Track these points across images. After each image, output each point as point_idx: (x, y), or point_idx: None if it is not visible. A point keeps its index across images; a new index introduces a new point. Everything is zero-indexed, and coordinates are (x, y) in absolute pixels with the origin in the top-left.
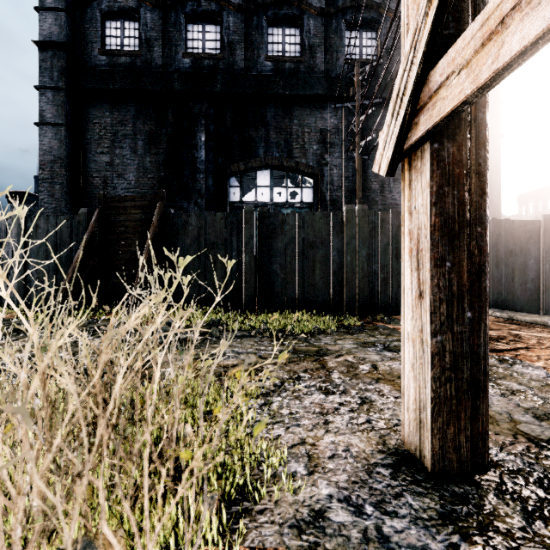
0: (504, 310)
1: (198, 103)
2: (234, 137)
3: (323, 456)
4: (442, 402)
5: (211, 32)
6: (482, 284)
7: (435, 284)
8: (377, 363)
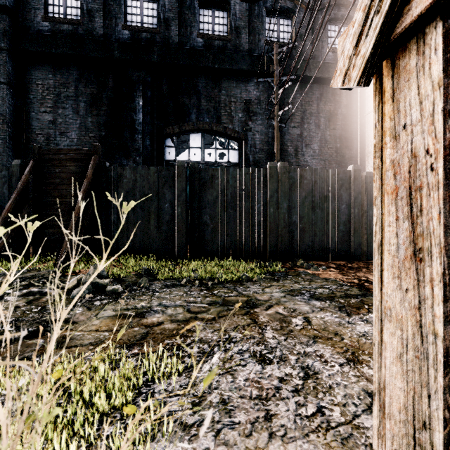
0: None
1: (136, 71)
2: (169, 102)
3: None
4: None
5: (149, 8)
6: None
7: None
8: (309, 315)
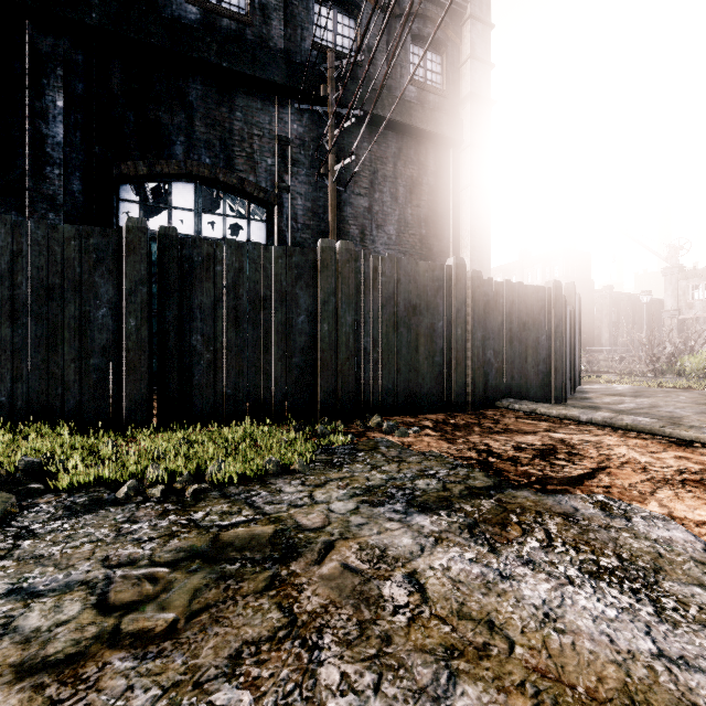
0: (521, 401)
1: (48, 34)
2: (126, 114)
3: None
4: None
5: None
6: None
7: None
8: (416, 563)
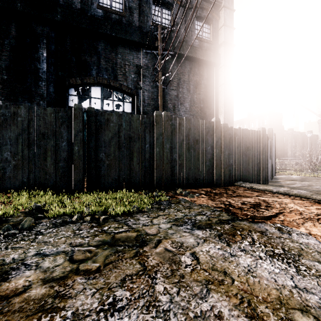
0: (246, 182)
1: (40, 25)
2: (72, 58)
3: None
4: None
5: None
6: None
7: None
8: (195, 249)
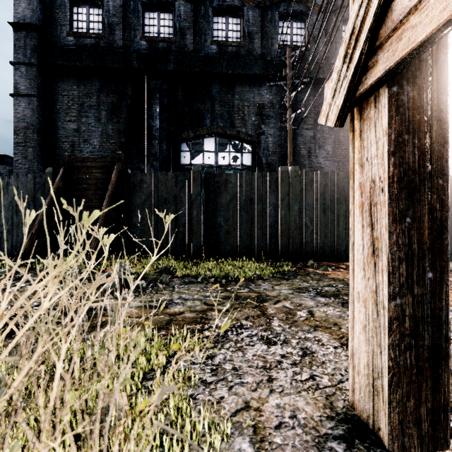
0: None
1: (153, 79)
2: (184, 109)
3: (269, 426)
4: (401, 372)
5: (165, 19)
6: (444, 241)
7: (393, 241)
8: (313, 309)
